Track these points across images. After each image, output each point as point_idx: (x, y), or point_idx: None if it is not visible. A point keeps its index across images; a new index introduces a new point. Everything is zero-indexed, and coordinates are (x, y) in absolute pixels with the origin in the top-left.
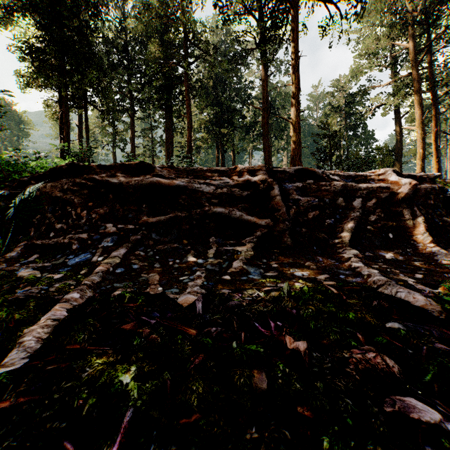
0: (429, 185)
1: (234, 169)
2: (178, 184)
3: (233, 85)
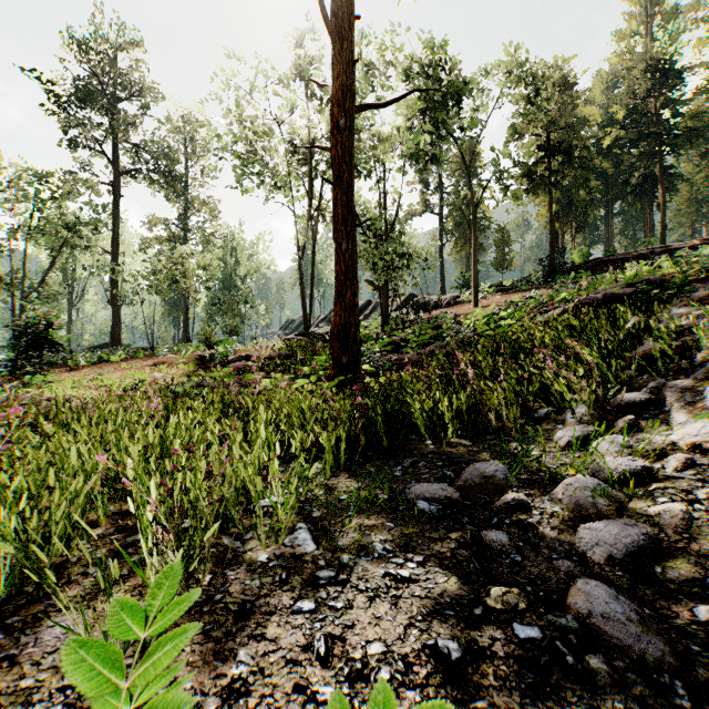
0: None
1: (639, 251)
2: (621, 257)
3: None
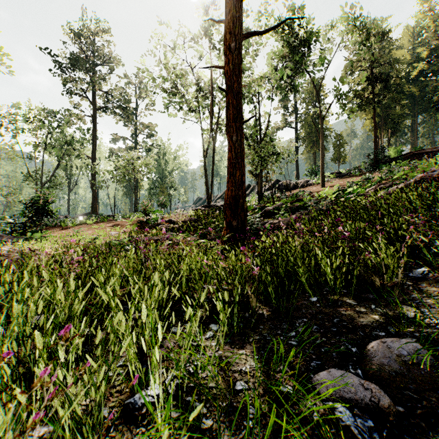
0: None
1: None
2: (429, 151)
3: None
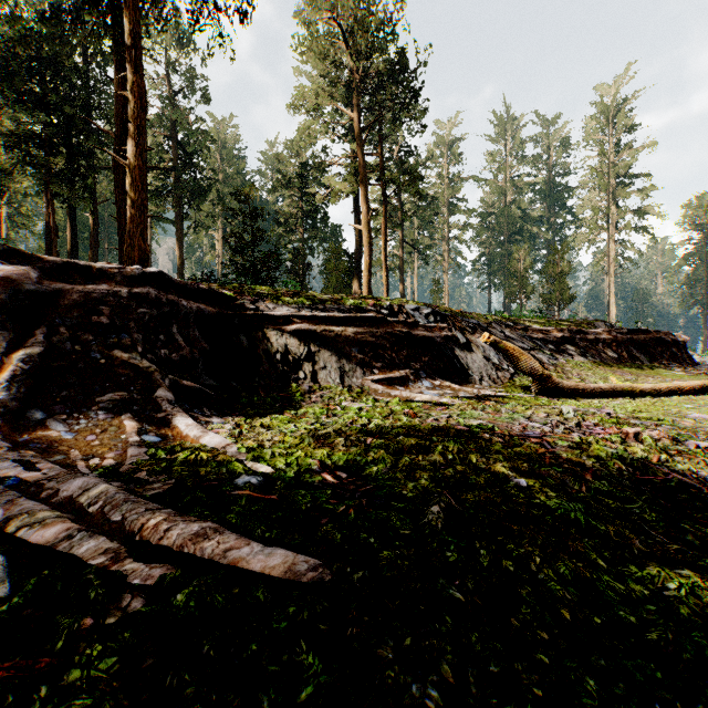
0: (111, 287)
1: None
2: None
3: (95, 83)
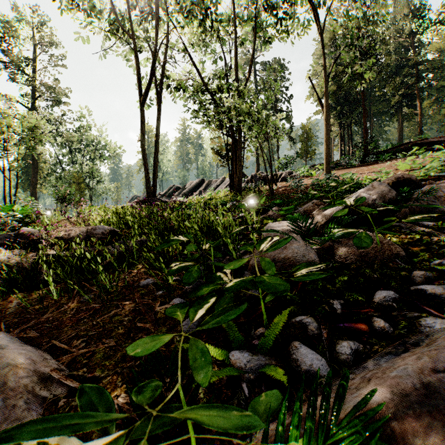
0: None
1: None
2: (435, 140)
3: None
